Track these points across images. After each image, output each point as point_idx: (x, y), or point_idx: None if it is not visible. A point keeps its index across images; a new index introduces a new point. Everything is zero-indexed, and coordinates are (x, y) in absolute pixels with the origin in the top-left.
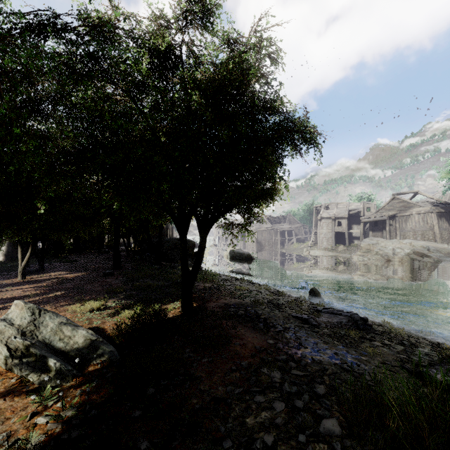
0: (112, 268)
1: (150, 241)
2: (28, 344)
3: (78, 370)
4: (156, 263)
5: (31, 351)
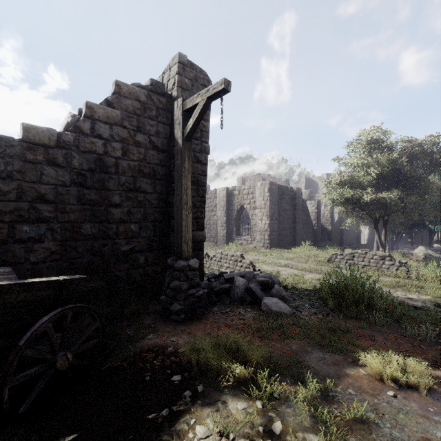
0: None
1: None
2: (427, 252)
3: None
4: None
5: (428, 254)
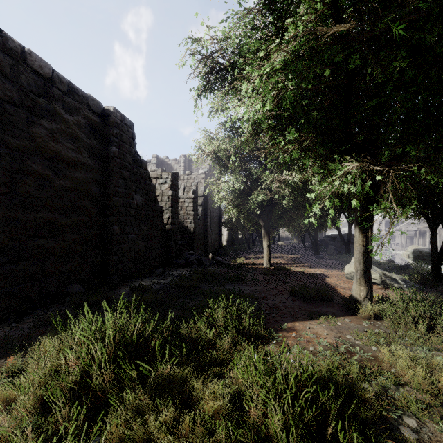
0: (312, 254)
1: (340, 235)
2: (384, 273)
3: (416, 286)
4: (346, 254)
5: (387, 275)
